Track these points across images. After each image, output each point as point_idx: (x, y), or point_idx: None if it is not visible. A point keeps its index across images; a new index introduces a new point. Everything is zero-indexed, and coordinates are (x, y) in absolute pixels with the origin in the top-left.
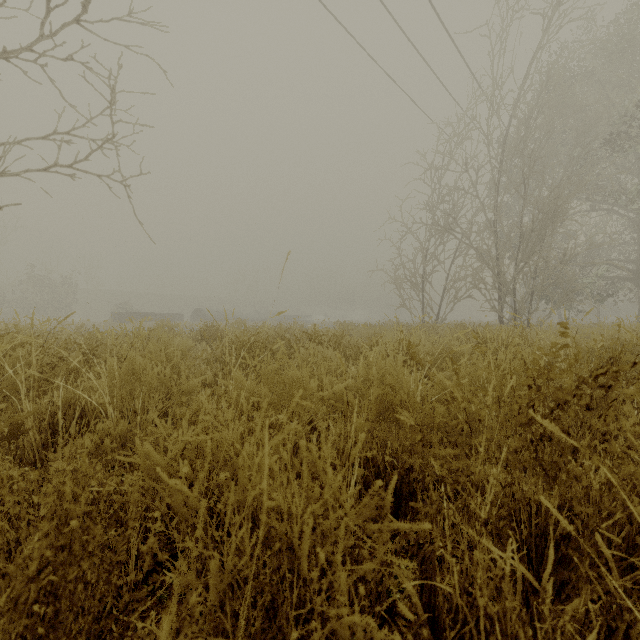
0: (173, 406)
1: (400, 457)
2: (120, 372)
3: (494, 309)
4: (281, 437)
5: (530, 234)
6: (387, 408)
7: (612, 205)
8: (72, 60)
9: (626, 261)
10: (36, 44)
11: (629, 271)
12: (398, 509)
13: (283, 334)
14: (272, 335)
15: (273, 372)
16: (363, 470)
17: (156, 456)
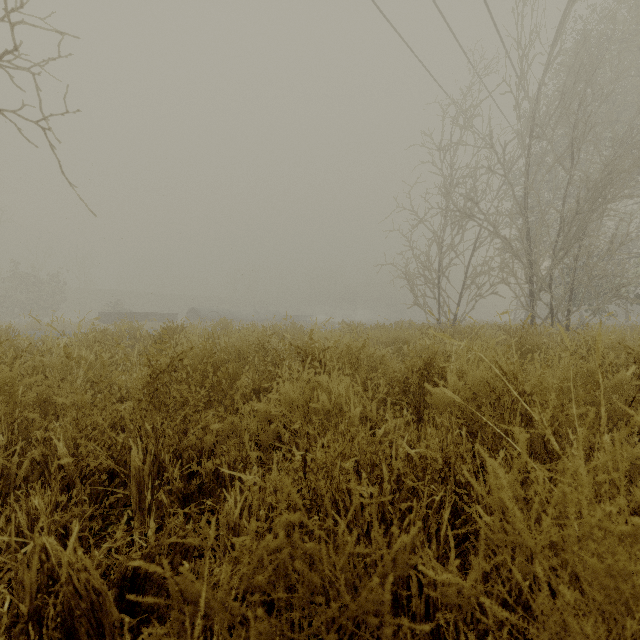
0: None
1: None
2: None
3: (527, 307)
4: None
5: (573, 217)
6: None
7: None
8: None
9: None
10: None
11: None
12: None
13: (266, 341)
14: (254, 341)
15: None
16: None
17: None
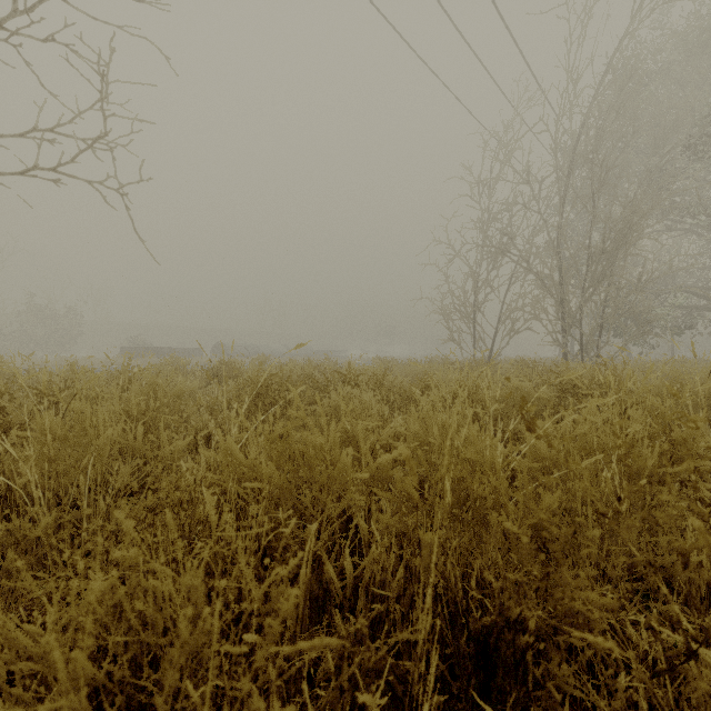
0: (147, 479)
1: (498, 599)
2: (60, 434)
3: (557, 343)
4: (286, 570)
5: (600, 256)
6: (465, 499)
7: (690, 224)
8: (54, 39)
9: (706, 288)
10: (9, 18)
11: (710, 300)
12: (490, 680)
13: (311, 373)
14: (299, 374)
15: (283, 438)
16: (432, 619)
17: (20, 637)
